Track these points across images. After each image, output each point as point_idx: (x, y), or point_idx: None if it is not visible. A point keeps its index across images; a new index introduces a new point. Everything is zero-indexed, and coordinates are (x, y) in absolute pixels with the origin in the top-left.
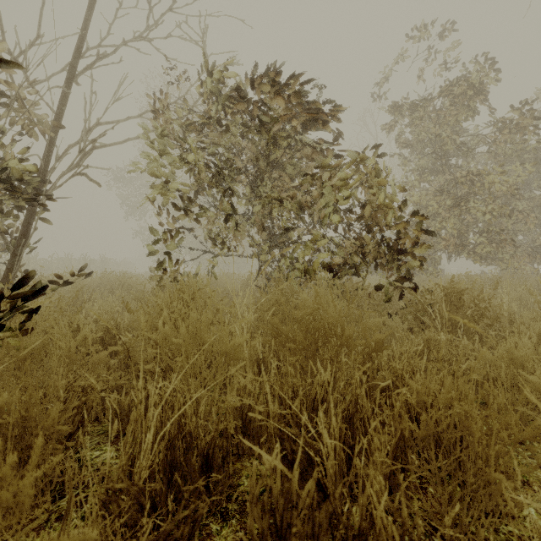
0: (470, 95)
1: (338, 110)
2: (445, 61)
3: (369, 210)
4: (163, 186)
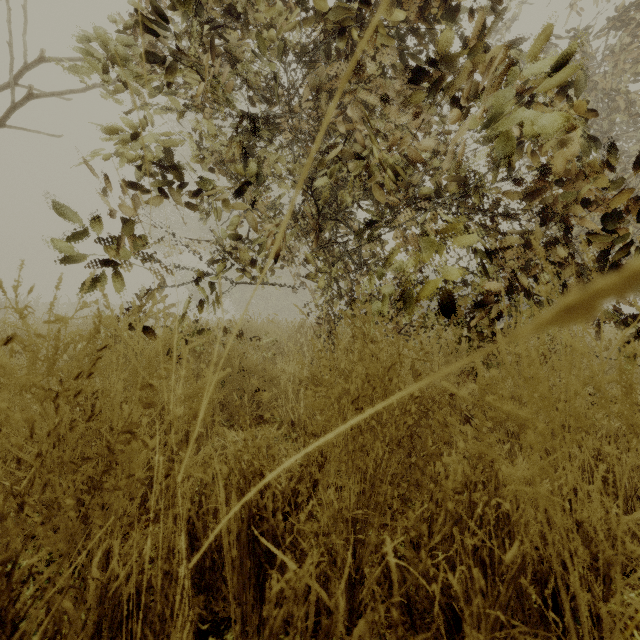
0: None
1: None
2: None
3: (557, 168)
4: (127, 138)
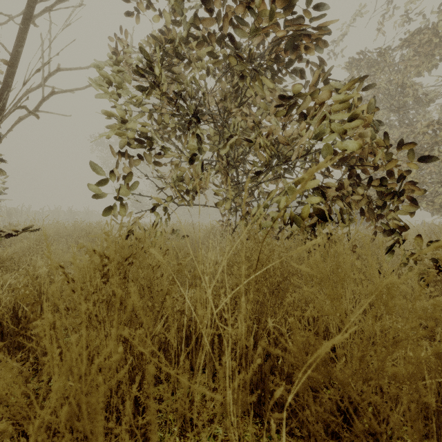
0: (435, 42)
1: (321, 29)
2: (407, 11)
3: None
4: (119, 125)
